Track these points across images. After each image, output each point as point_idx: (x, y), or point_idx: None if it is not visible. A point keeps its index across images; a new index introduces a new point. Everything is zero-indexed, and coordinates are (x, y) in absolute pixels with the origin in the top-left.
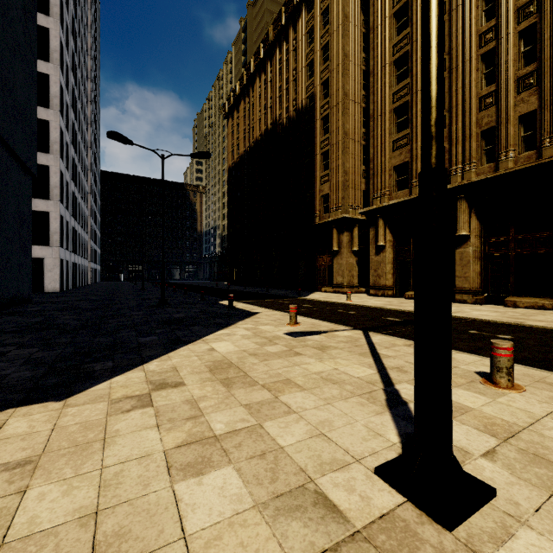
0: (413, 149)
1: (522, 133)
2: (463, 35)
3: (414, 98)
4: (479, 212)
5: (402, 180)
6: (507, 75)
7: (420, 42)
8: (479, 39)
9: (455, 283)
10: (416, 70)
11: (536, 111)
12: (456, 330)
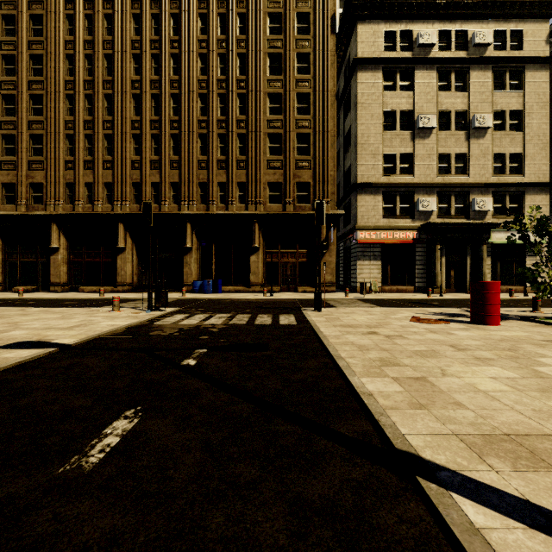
0: (19, 176)
1: (87, 193)
2: (56, 114)
3: (20, 136)
4: (67, 234)
5: (10, 196)
6: (79, 156)
7: (25, 96)
8: (66, 123)
9: (51, 279)
10: (22, 116)
11: (93, 183)
12: (8, 303)
